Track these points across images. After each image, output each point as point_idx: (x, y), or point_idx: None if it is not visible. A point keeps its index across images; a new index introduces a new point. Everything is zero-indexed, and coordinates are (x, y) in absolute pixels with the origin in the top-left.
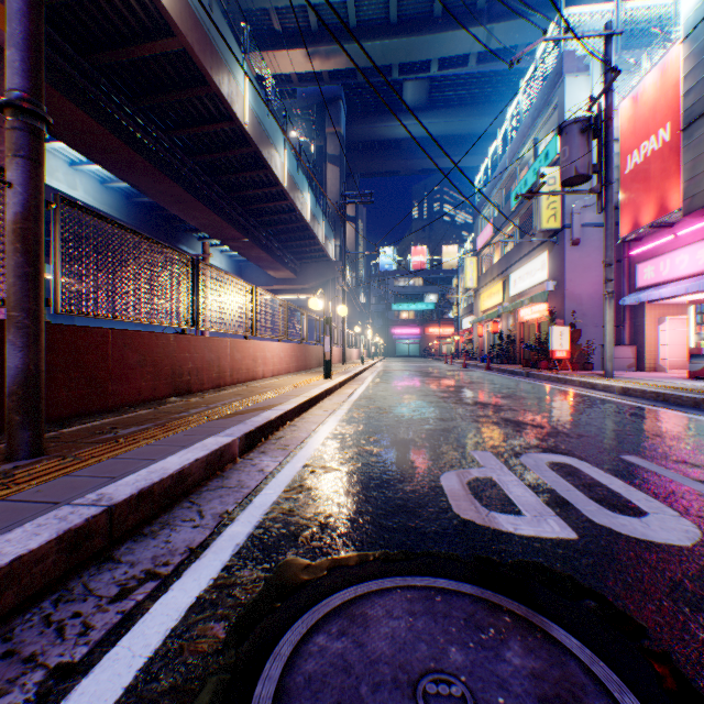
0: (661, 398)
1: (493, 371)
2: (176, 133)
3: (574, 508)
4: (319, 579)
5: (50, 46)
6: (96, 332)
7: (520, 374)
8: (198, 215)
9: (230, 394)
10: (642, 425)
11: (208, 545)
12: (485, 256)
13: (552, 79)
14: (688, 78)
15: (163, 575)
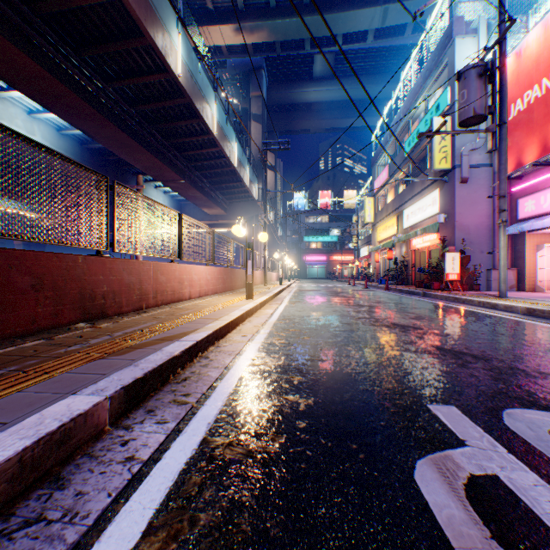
0: None
1: (391, 291)
2: (118, 83)
3: None
4: None
5: None
6: None
7: (417, 294)
8: (141, 158)
9: (148, 317)
10: None
11: None
12: (381, 197)
13: (443, 42)
14: None
15: None
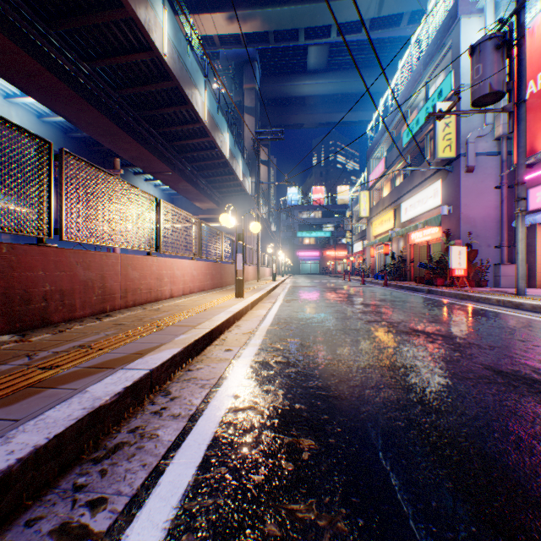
0: None
1: (390, 287)
2: (98, 63)
3: None
4: None
5: None
6: None
7: (421, 291)
8: (127, 147)
9: (107, 324)
10: None
11: None
12: (376, 190)
13: (446, 23)
14: None
15: None
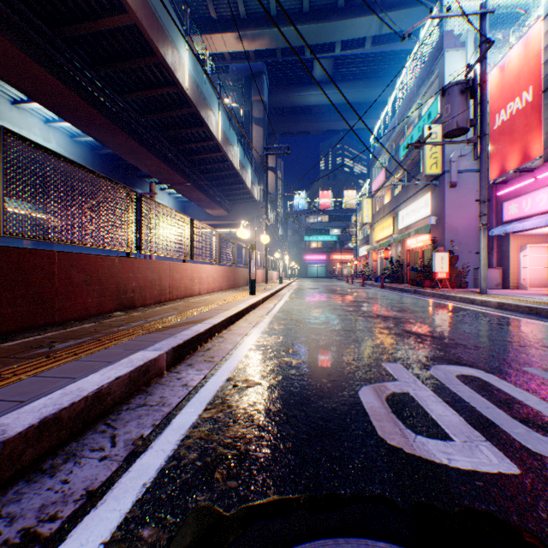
0: (534, 312)
1: (386, 289)
2: (130, 96)
3: (502, 431)
4: (233, 543)
5: (22, 20)
6: (42, 254)
7: (409, 291)
8: (149, 163)
9: (169, 308)
10: (528, 336)
11: (111, 485)
12: (378, 198)
13: (434, 54)
14: (547, 49)
15: (42, 539)
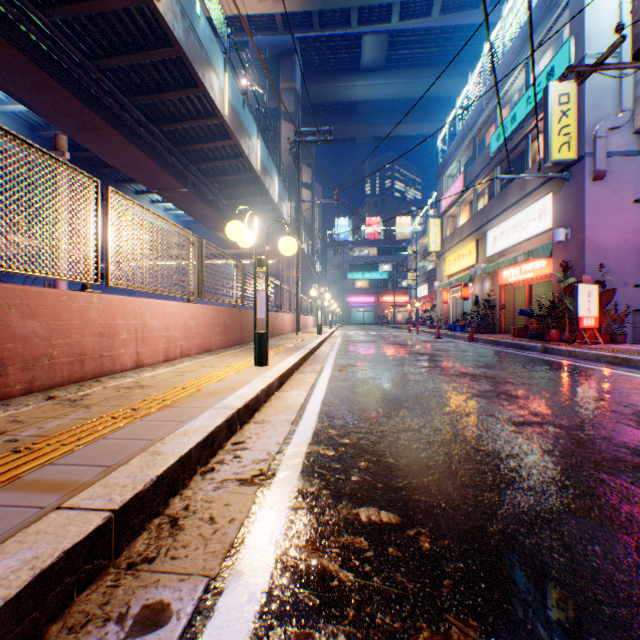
0: None
1: (479, 342)
2: (58, 11)
3: None
4: None
5: None
6: None
7: (531, 349)
8: (116, 149)
9: None
10: None
11: None
12: (450, 218)
13: None
14: None
15: None
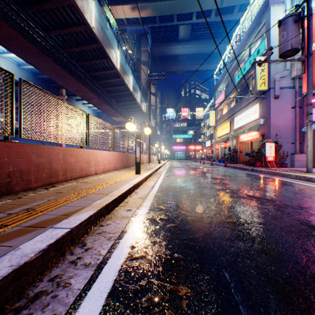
0: None
1: (228, 167)
2: (53, 32)
3: None
4: None
5: None
6: None
7: (247, 169)
8: (71, 84)
9: (51, 192)
10: None
11: None
12: (219, 110)
13: (262, 10)
14: None
15: None
